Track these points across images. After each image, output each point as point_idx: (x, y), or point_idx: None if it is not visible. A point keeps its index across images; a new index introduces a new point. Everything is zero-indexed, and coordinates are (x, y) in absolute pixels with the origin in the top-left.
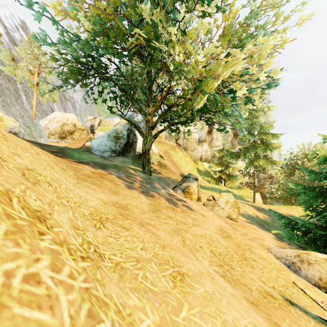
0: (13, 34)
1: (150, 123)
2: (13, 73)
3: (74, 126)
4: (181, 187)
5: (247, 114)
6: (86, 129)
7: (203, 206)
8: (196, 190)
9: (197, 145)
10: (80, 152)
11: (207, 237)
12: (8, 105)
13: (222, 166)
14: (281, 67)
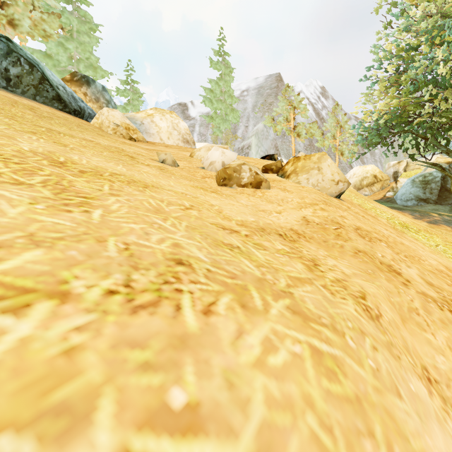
0: (316, 107)
1: None
2: (322, 145)
3: (373, 178)
4: None
5: None
6: (387, 178)
7: None
8: None
9: None
10: (380, 203)
11: None
12: None
13: None
14: None
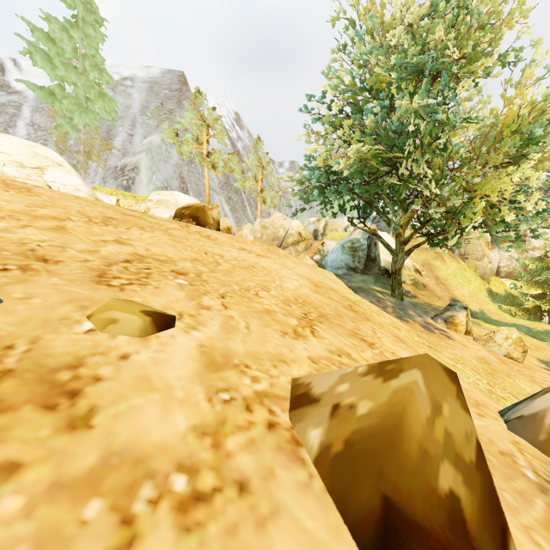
0: (231, 135)
1: (401, 238)
2: (243, 186)
3: (298, 236)
4: (443, 316)
5: None
6: (310, 236)
7: (472, 340)
8: (464, 321)
9: (490, 249)
10: None
11: (457, 356)
12: (240, 221)
13: (542, 287)
14: (543, 206)
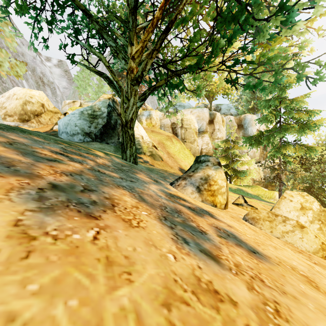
0: None
1: (134, 75)
2: None
3: (41, 107)
4: (193, 179)
5: (292, 64)
6: (59, 111)
7: (246, 222)
8: (225, 185)
9: (197, 137)
10: None
11: None
12: None
13: (227, 159)
14: None
